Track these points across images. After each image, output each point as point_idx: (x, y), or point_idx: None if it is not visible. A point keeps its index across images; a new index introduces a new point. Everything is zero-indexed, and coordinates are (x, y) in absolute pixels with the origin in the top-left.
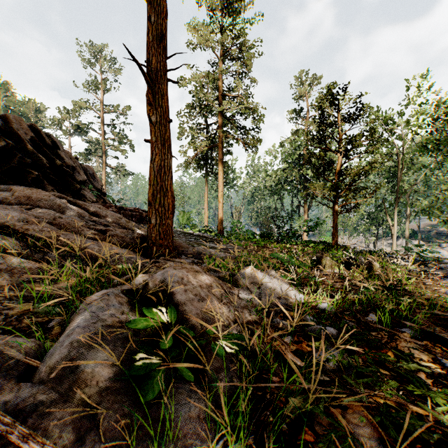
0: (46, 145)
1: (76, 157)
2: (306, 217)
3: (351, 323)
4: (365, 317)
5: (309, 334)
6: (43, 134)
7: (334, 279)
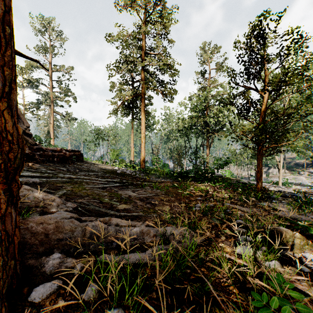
0: None
1: None
2: (208, 153)
3: None
4: None
5: None
6: None
7: None
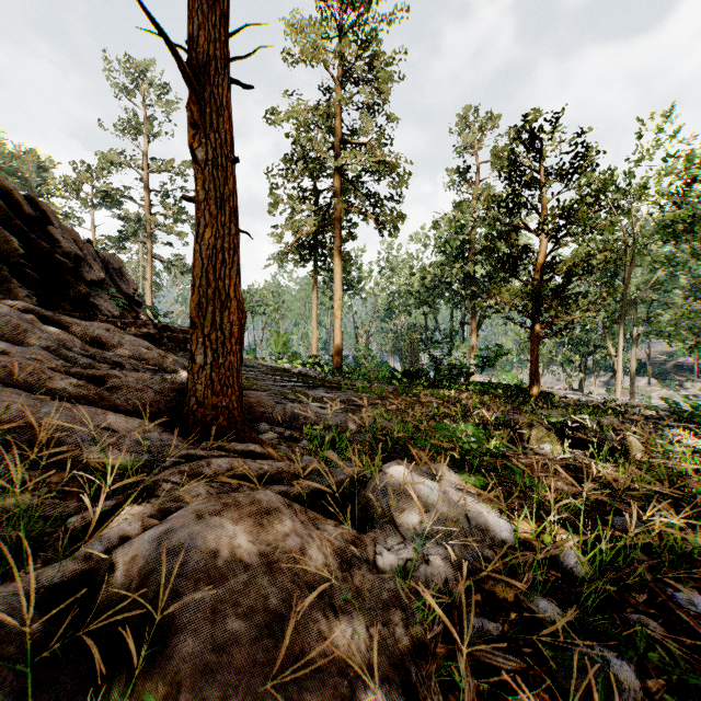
0: (25, 217)
1: (89, 239)
2: (474, 341)
3: (655, 628)
4: (674, 600)
5: (565, 684)
6: (19, 197)
7: (566, 479)
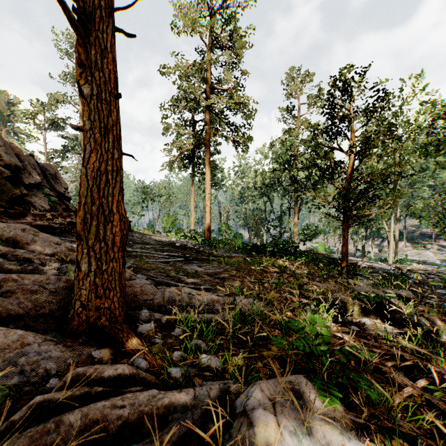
0: None
1: (31, 153)
2: (296, 219)
3: None
4: None
5: None
6: None
7: (403, 377)
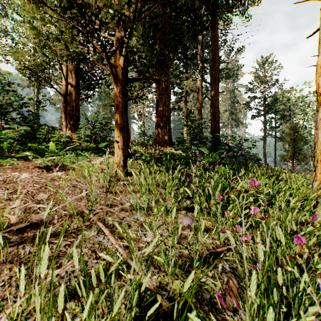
0: None
1: None
2: None
3: None
4: None
5: None
6: None
7: None
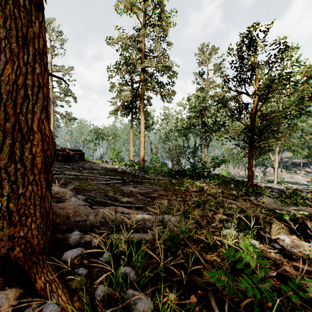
0: None
1: None
2: (206, 153)
3: None
4: None
5: None
6: None
7: None
